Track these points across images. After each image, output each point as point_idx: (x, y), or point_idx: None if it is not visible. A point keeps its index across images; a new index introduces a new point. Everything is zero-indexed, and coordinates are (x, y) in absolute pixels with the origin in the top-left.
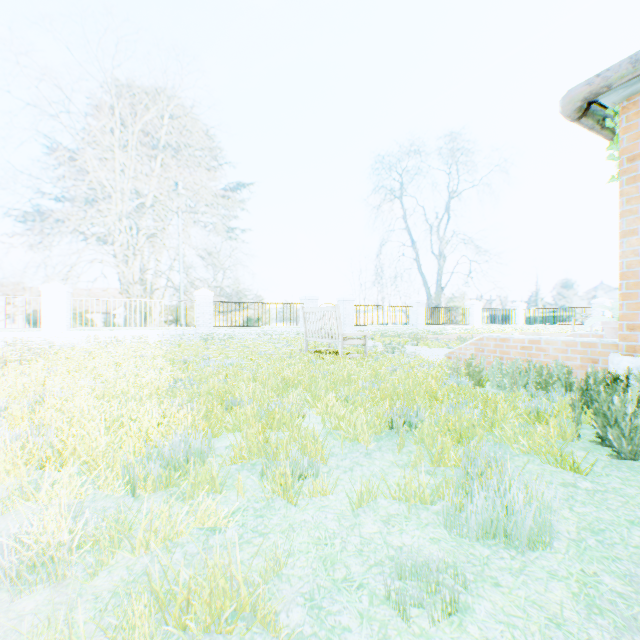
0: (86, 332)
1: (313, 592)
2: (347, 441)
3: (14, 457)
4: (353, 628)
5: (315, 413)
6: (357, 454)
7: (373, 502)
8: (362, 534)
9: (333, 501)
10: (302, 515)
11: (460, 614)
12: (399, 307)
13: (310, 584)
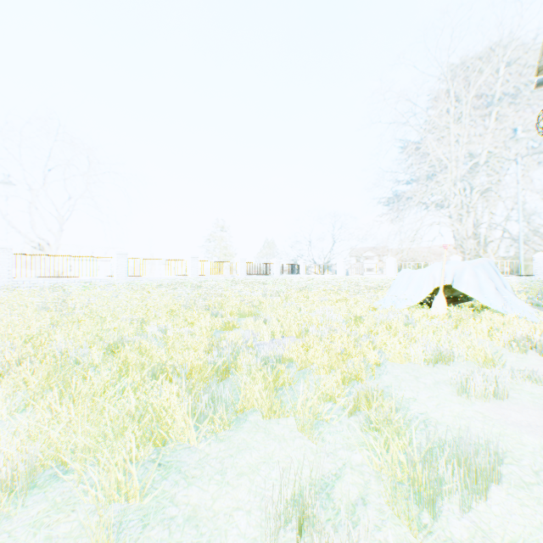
0: None
1: None
2: None
3: None
4: None
5: None
6: None
7: None
8: None
9: None
10: None
11: None
12: None
13: None
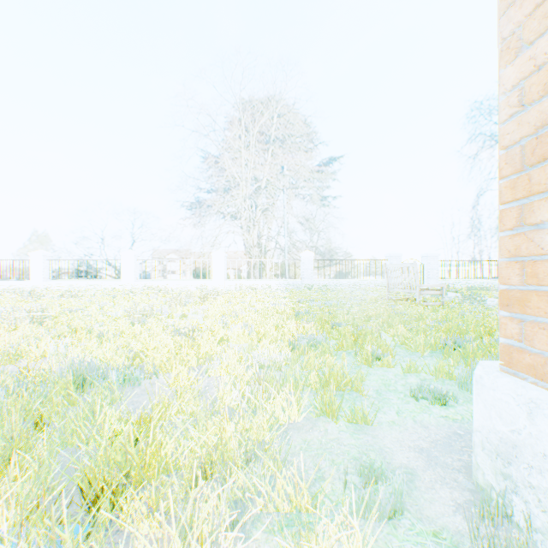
0: (235, 282)
1: (378, 389)
2: (408, 350)
3: (243, 333)
4: (394, 399)
5: (389, 335)
6: (413, 356)
7: (417, 373)
8: (406, 381)
9: (393, 370)
10: (375, 371)
11: (447, 406)
12: (491, 261)
13: (376, 388)
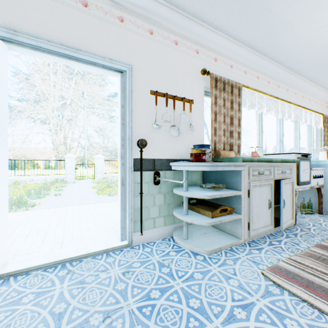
0: None
1: None
2: None
3: None
4: None
5: None
6: None
7: None
8: None
9: None
10: None
11: None
12: None
13: None
